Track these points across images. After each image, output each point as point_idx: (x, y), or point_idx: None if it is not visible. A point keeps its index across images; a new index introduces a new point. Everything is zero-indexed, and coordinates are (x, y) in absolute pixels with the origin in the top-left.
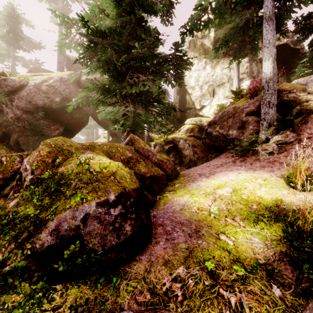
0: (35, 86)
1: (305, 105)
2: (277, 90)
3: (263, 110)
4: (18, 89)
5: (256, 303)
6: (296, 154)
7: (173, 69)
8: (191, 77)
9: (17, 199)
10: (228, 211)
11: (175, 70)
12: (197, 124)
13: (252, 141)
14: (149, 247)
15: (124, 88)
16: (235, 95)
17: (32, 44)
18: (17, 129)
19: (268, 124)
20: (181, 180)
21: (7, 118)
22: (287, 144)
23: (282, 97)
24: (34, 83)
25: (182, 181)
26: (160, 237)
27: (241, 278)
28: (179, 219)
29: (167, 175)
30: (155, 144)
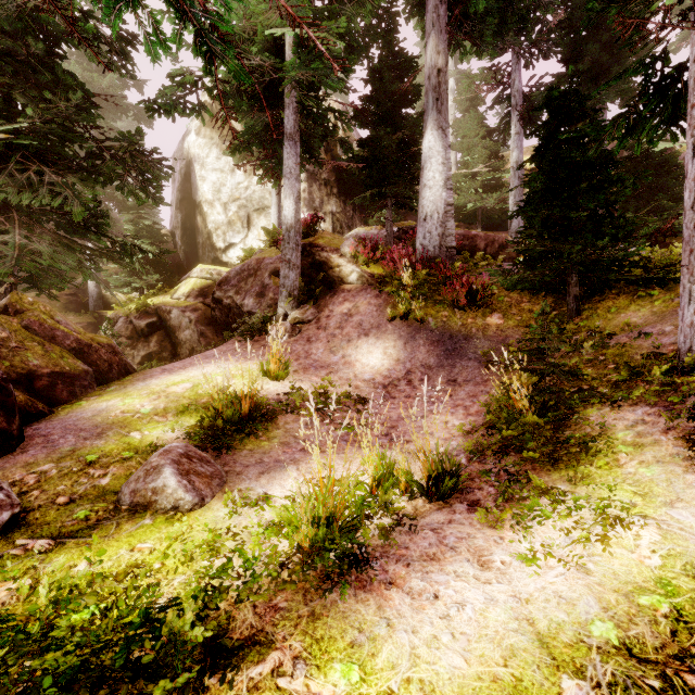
0: None
1: (337, 271)
2: (309, 243)
3: (283, 271)
4: None
5: (124, 470)
6: (308, 337)
7: (136, 168)
8: (205, 181)
9: None
10: (164, 408)
11: (142, 172)
12: (214, 280)
13: (263, 317)
14: (8, 456)
15: (0, 191)
16: (270, 237)
17: None
18: None
19: (288, 293)
20: (125, 380)
21: None
22: (306, 323)
23: (314, 255)
24: None
25: (126, 381)
26: (34, 445)
27: (125, 459)
28: (81, 425)
29: (98, 373)
30: (116, 316)
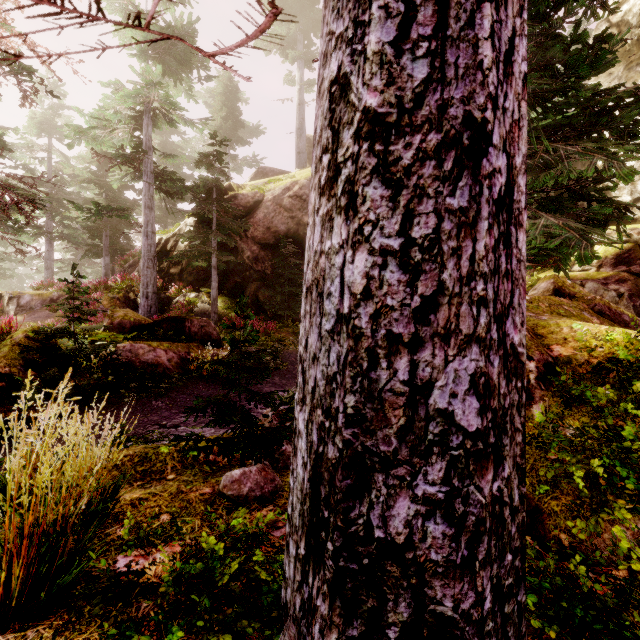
0: (274, 200)
1: None
2: None
3: None
4: (251, 209)
5: None
6: None
7: None
8: None
9: (539, 404)
10: None
11: None
12: (633, 241)
13: None
14: None
15: None
16: None
17: (248, 131)
18: (255, 277)
19: None
20: None
21: (242, 258)
22: None
23: None
24: (273, 195)
25: None
26: None
27: None
28: None
29: None
30: None
